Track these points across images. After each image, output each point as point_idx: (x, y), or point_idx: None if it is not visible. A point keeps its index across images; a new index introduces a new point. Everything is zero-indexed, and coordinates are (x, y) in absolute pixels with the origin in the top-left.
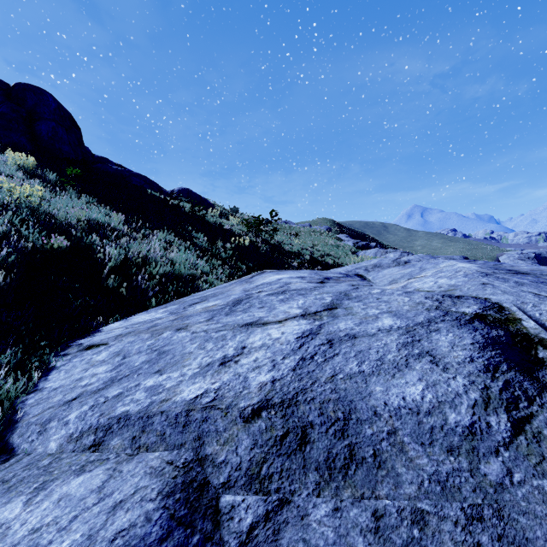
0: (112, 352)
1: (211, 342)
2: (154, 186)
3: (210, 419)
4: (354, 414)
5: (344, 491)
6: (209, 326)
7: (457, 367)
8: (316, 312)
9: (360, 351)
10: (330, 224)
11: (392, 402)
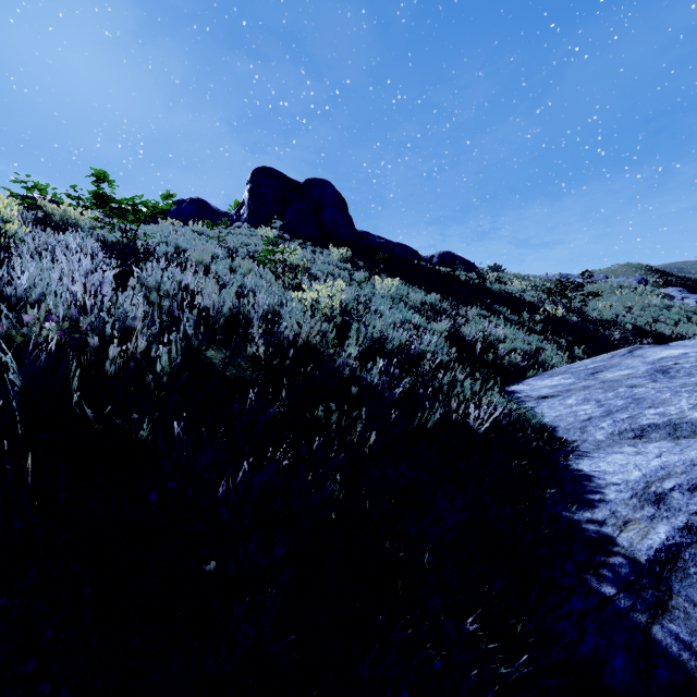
0: (578, 399)
1: (683, 393)
2: (414, 254)
3: None
4: None
5: None
6: (667, 385)
7: None
8: None
9: None
10: (642, 272)
11: None
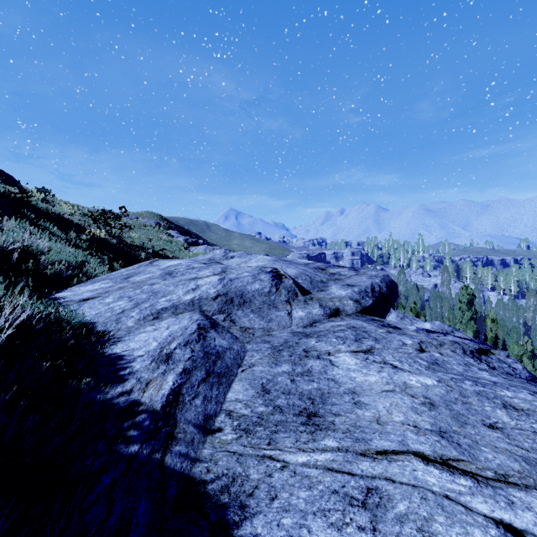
0: (115, 298)
1: (180, 285)
2: None
3: (202, 301)
4: (244, 293)
5: (244, 308)
6: (172, 281)
7: (266, 281)
8: (219, 273)
9: (241, 281)
10: (158, 218)
11: (253, 289)
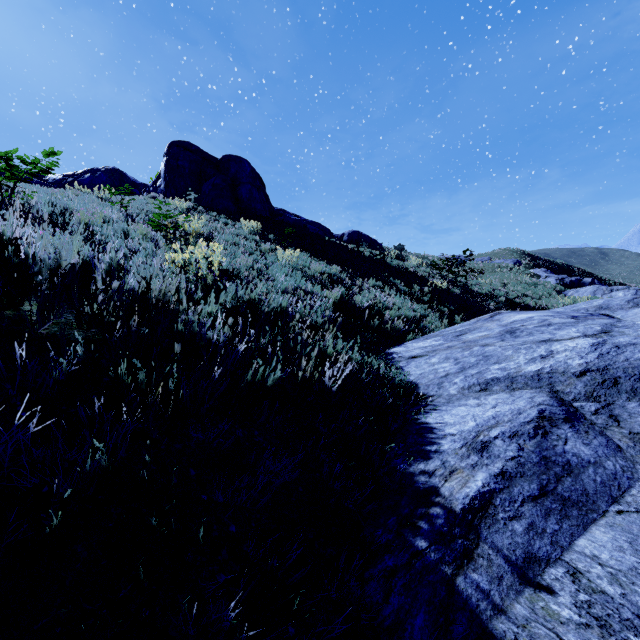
0: (440, 358)
1: (522, 350)
2: (326, 232)
3: (554, 377)
4: None
5: None
6: (511, 343)
7: None
8: (594, 334)
9: None
10: (517, 256)
11: None
